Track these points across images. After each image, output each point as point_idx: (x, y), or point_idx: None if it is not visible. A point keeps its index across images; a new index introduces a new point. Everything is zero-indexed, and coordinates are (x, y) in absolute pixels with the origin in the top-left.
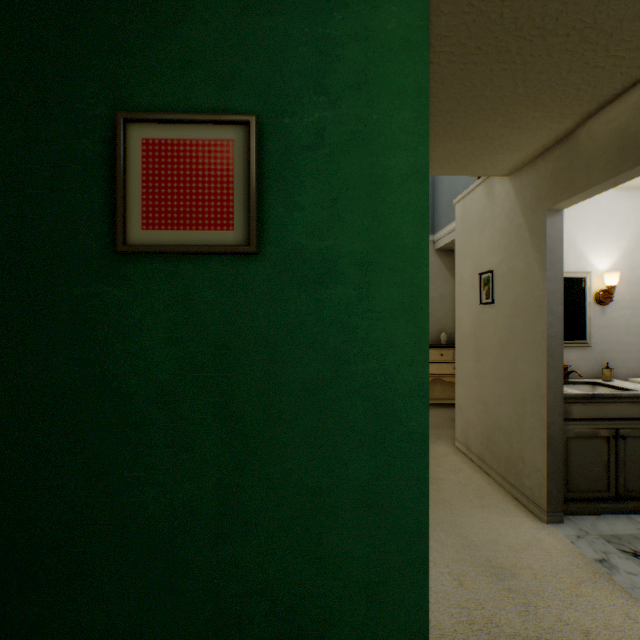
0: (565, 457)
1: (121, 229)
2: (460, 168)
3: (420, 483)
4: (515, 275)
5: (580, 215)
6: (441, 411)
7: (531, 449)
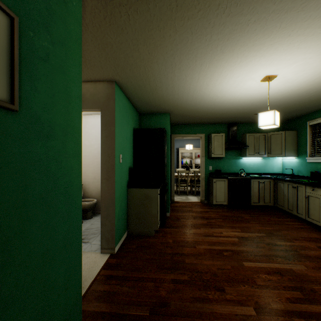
0: None
1: None
2: None
3: (80, 226)
4: None
5: None
6: None
7: None
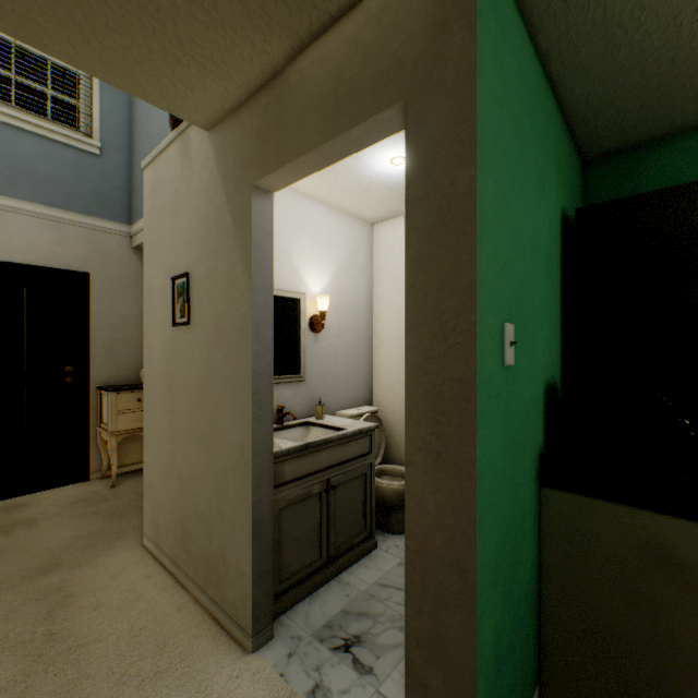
0: (278, 537)
1: None
2: (117, 67)
3: None
4: (217, 281)
5: (296, 224)
6: (140, 482)
7: (236, 544)
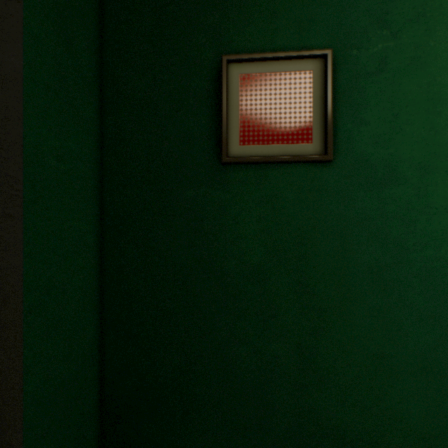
0: None
1: (225, 145)
2: None
3: None
4: None
5: None
6: None
7: None
